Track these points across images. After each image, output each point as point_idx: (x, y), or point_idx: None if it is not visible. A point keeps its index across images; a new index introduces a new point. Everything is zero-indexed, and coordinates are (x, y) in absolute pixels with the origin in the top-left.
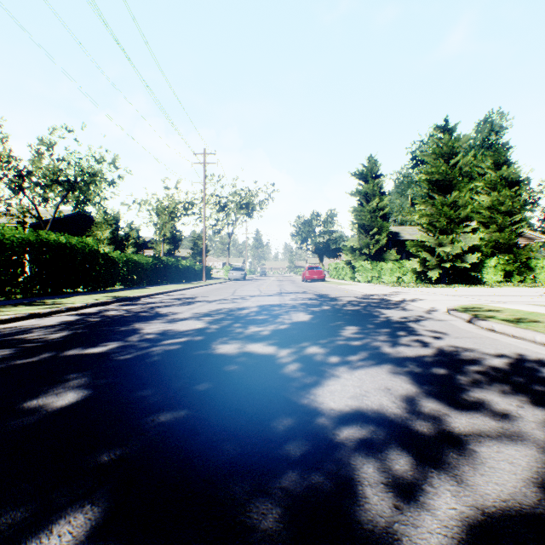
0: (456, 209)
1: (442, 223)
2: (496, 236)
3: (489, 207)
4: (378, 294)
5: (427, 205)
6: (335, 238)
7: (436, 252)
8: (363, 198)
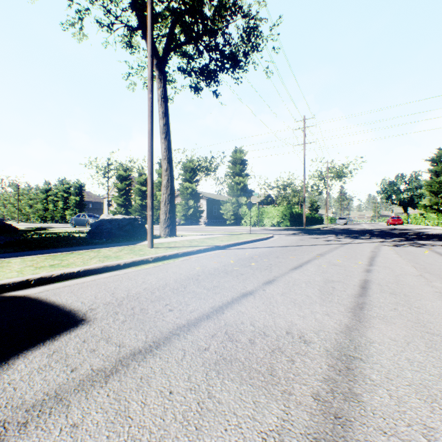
0: None
1: None
2: None
3: None
4: (422, 228)
5: None
6: (419, 194)
7: None
8: (433, 174)
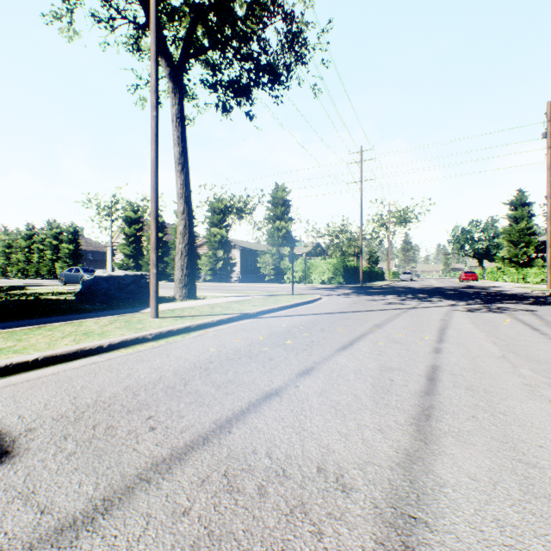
0: None
1: None
2: None
3: None
4: (500, 285)
5: None
6: (496, 244)
7: None
8: (512, 221)
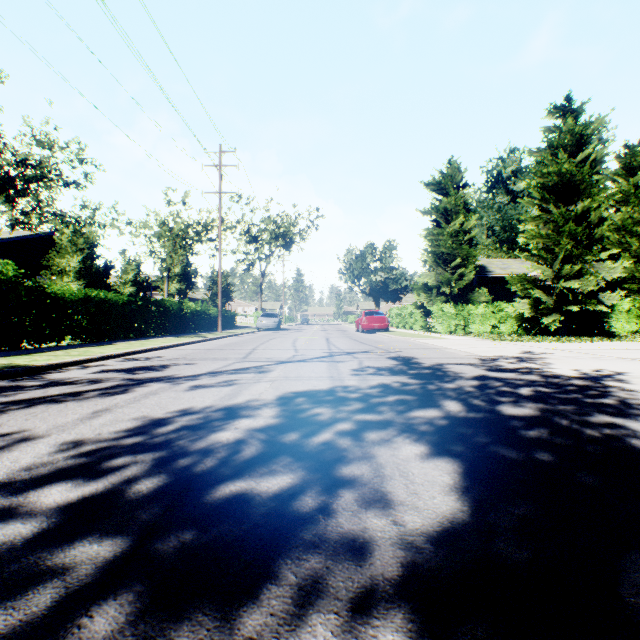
0: (585, 226)
1: (564, 247)
2: (629, 268)
3: (617, 228)
4: (504, 356)
5: (538, 223)
6: (396, 277)
7: (556, 289)
8: (440, 217)
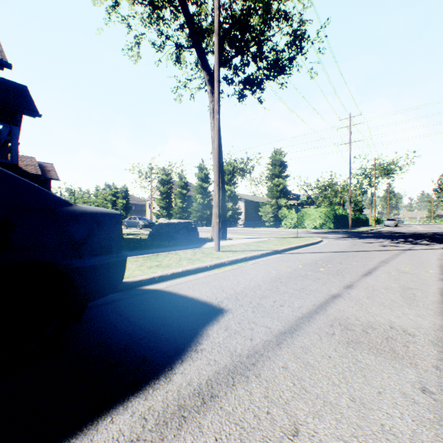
0: None
1: None
2: None
3: None
4: None
5: None
6: None
7: None
8: None
